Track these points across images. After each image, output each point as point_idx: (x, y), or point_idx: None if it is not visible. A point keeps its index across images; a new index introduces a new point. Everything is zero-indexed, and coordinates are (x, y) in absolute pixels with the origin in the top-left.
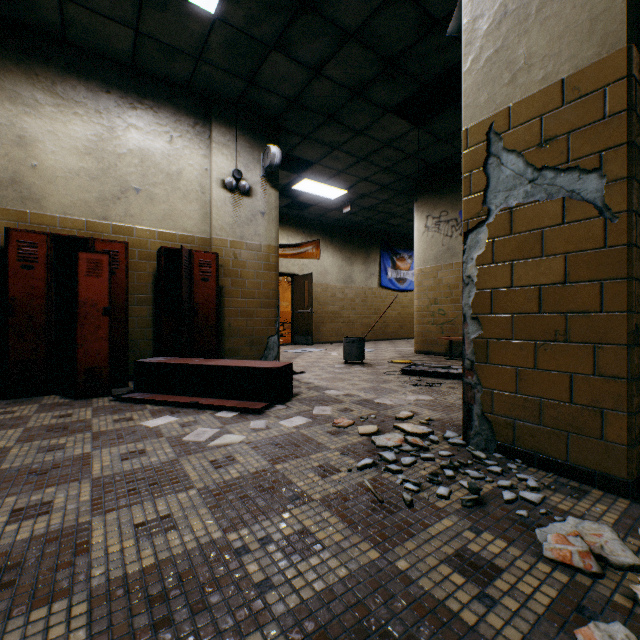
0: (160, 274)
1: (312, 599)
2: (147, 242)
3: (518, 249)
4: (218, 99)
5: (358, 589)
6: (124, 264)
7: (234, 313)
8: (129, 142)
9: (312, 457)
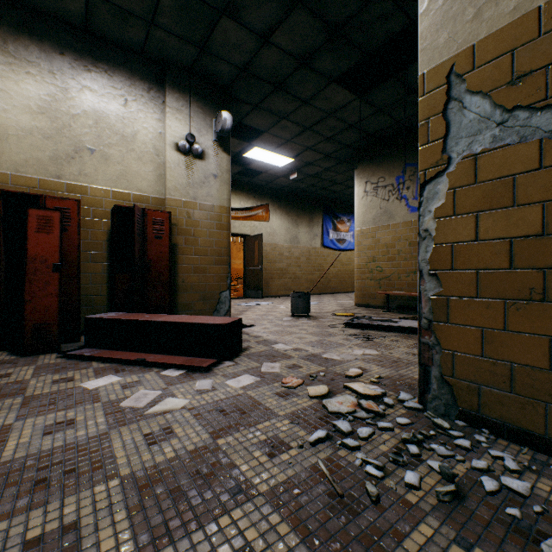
0: (113, 231)
1: None
2: (102, 201)
3: (484, 199)
4: (172, 66)
5: None
6: (76, 221)
7: (187, 269)
8: (83, 103)
9: (259, 427)
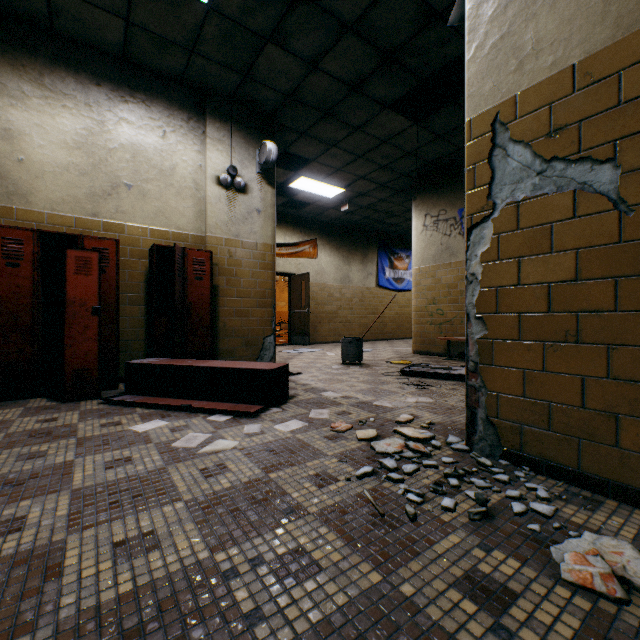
0: (152, 272)
1: (307, 633)
2: (139, 240)
3: (525, 245)
4: (213, 93)
5: (359, 620)
6: (115, 262)
7: (229, 313)
8: (120, 136)
9: (308, 465)
